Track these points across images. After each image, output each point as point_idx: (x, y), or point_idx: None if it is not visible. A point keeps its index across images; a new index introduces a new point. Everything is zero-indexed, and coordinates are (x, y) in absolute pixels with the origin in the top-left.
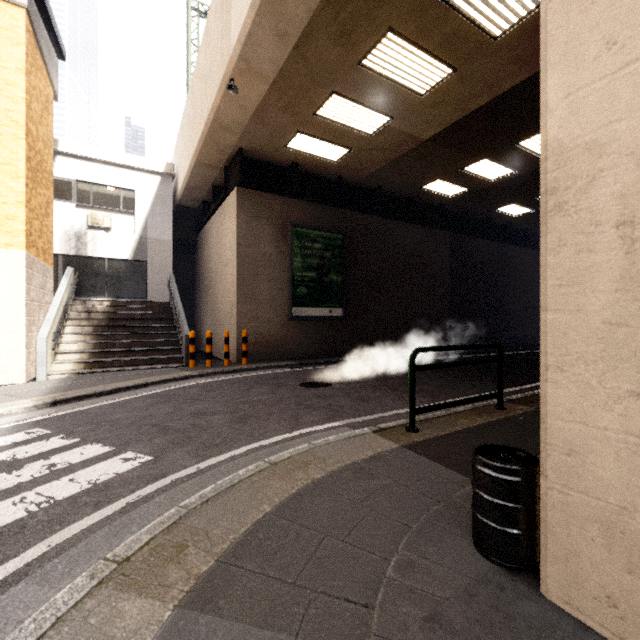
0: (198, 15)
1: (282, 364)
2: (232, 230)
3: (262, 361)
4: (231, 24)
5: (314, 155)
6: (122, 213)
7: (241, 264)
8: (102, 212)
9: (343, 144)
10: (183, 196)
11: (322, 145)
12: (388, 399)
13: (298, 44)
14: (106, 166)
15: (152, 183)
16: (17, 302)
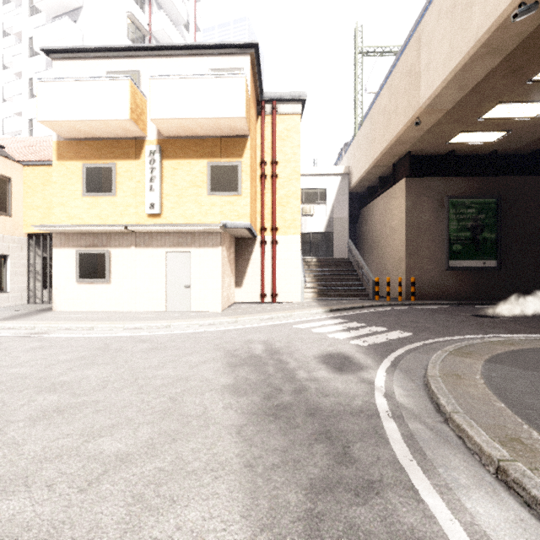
0: (361, 56)
1: (443, 302)
2: (400, 208)
3: (424, 300)
4: (421, 87)
5: (471, 142)
6: (319, 204)
7: (408, 231)
8: (309, 205)
9: (502, 129)
10: (355, 186)
11: (481, 135)
12: None
13: (474, 87)
14: (311, 177)
15: (336, 182)
16: (297, 261)
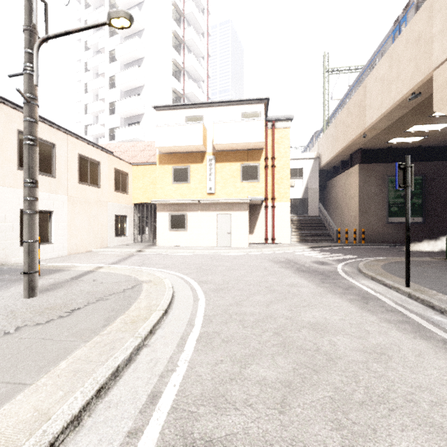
0: (328, 74)
1: (383, 244)
2: (355, 183)
3: (371, 243)
4: (366, 117)
5: (402, 142)
6: (298, 179)
7: (360, 199)
8: (291, 180)
9: (421, 135)
10: (323, 166)
11: (408, 138)
12: (443, 256)
13: (397, 120)
14: (292, 160)
15: (310, 163)
16: (287, 218)
